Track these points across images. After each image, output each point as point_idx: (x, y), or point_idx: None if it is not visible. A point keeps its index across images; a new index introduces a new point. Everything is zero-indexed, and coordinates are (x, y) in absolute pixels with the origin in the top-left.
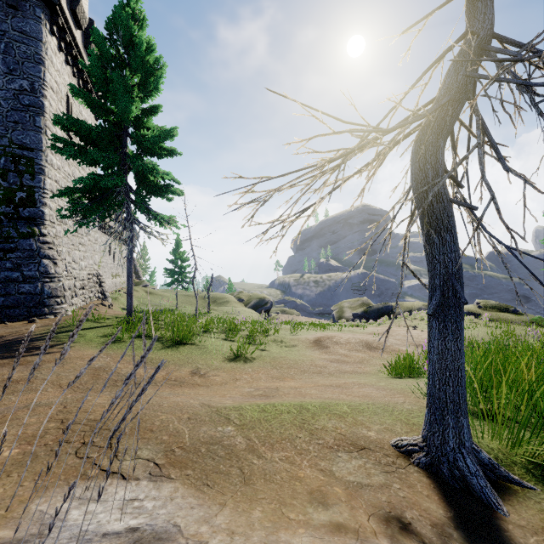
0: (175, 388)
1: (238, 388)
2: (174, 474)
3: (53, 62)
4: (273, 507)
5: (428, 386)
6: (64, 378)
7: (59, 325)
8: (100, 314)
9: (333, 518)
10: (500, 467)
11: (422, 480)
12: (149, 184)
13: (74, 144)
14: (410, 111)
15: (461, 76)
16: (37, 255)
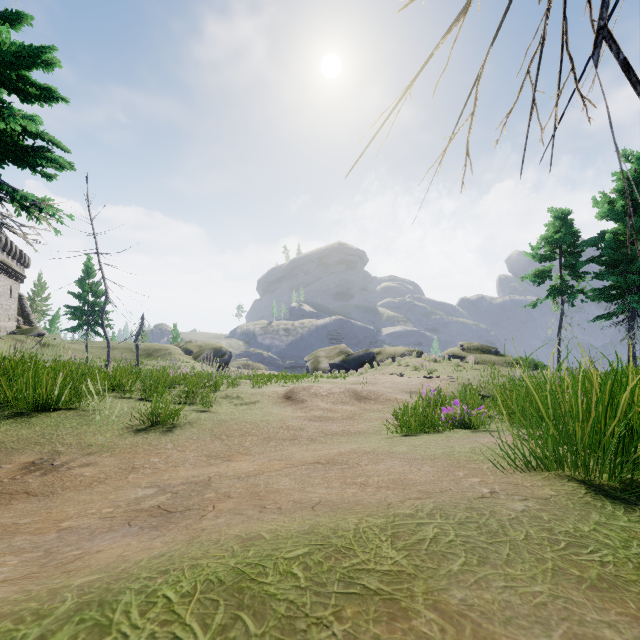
0: None
1: (121, 489)
2: None
3: None
4: None
5: None
6: None
7: None
8: None
9: None
10: None
11: None
12: None
13: None
14: None
15: None
16: None
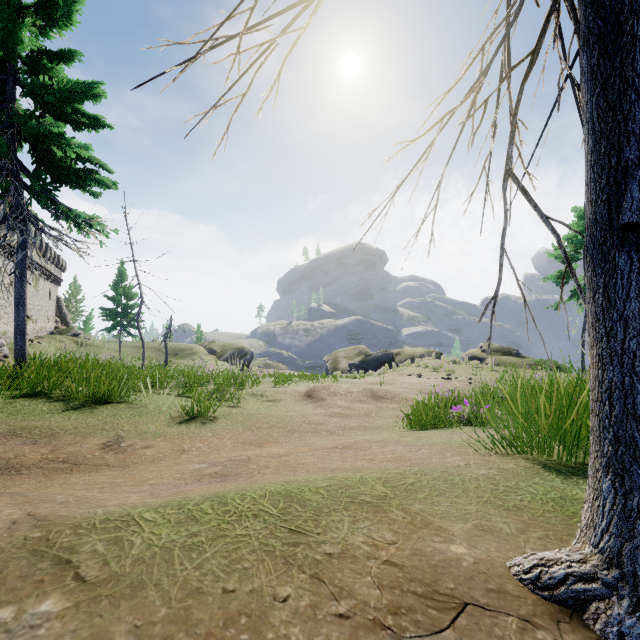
0: (56, 475)
1: (180, 464)
2: None
3: None
4: None
5: (610, 419)
6: None
7: None
8: None
9: None
10: None
11: None
12: (56, 164)
13: None
14: None
15: None
16: None
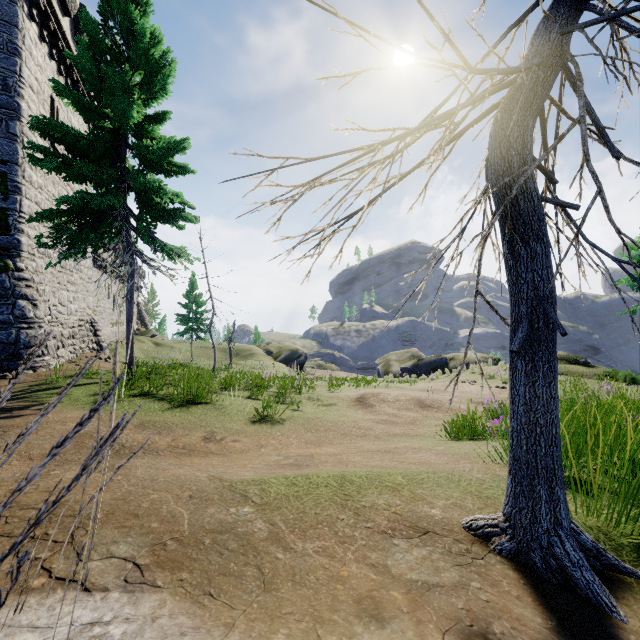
0: (182, 457)
1: (263, 456)
2: (162, 580)
3: (33, 54)
4: (304, 627)
5: (512, 447)
6: (36, 448)
7: (37, 381)
8: (92, 368)
9: (392, 639)
10: (607, 553)
11: (508, 575)
12: (154, 207)
13: (57, 155)
14: (498, 56)
15: (555, 36)
16: (11, 294)
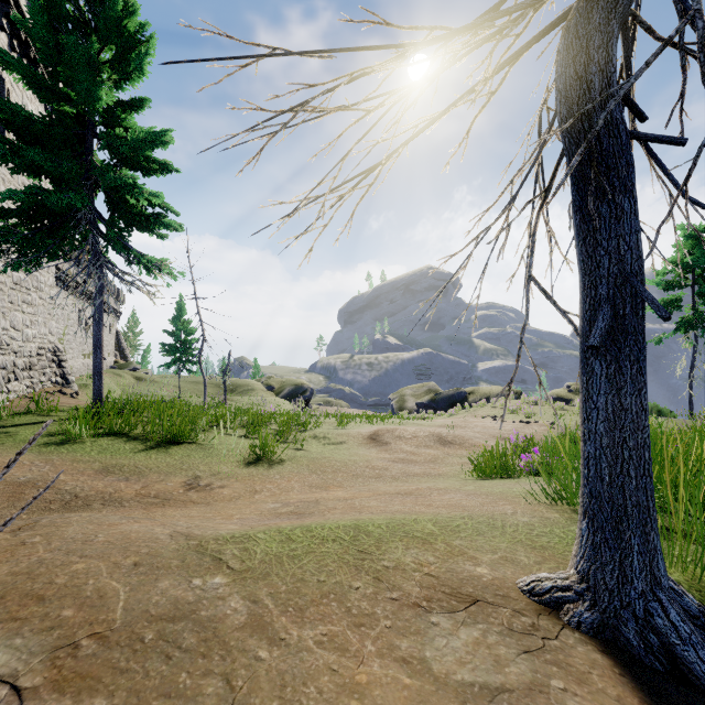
0: (153, 508)
1: (256, 503)
2: None
3: None
4: None
5: (587, 479)
6: None
7: None
8: (50, 404)
9: None
10: None
11: (596, 661)
12: (129, 210)
13: (3, 141)
14: None
15: None
16: None
